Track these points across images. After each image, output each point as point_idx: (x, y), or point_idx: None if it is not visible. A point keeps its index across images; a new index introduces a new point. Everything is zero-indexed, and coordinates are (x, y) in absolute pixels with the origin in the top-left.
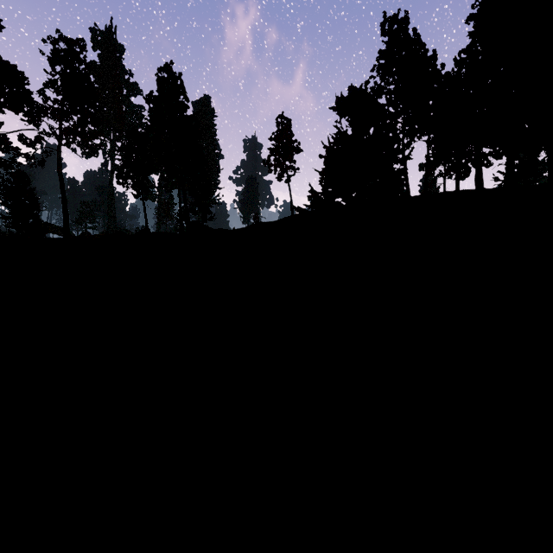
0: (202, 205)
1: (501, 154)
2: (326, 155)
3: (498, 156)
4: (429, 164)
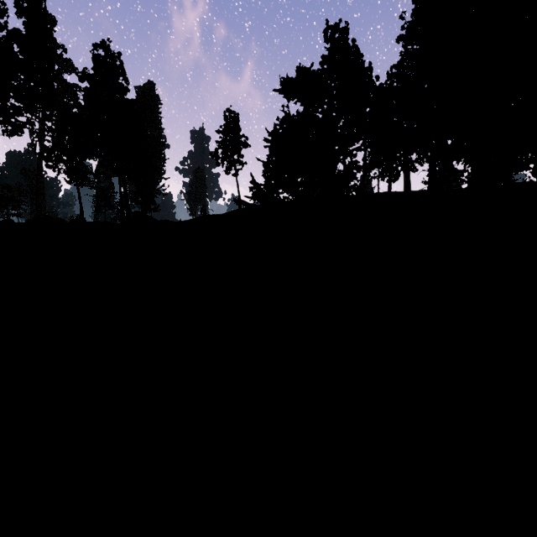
0: (145, 194)
1: (431, 159)
2: (270, 141)
3: (428, 161)
4: (366, 166)
